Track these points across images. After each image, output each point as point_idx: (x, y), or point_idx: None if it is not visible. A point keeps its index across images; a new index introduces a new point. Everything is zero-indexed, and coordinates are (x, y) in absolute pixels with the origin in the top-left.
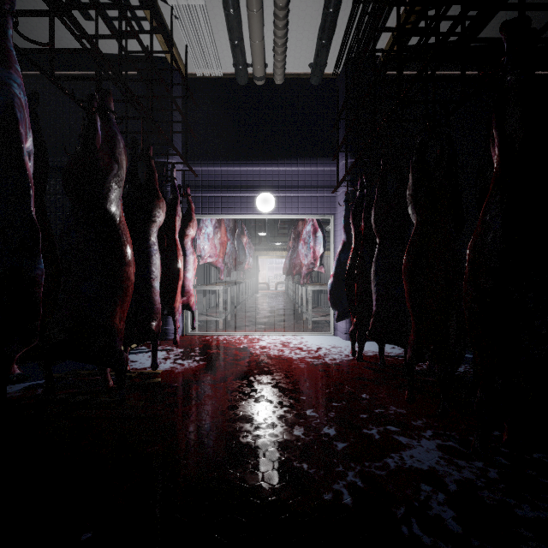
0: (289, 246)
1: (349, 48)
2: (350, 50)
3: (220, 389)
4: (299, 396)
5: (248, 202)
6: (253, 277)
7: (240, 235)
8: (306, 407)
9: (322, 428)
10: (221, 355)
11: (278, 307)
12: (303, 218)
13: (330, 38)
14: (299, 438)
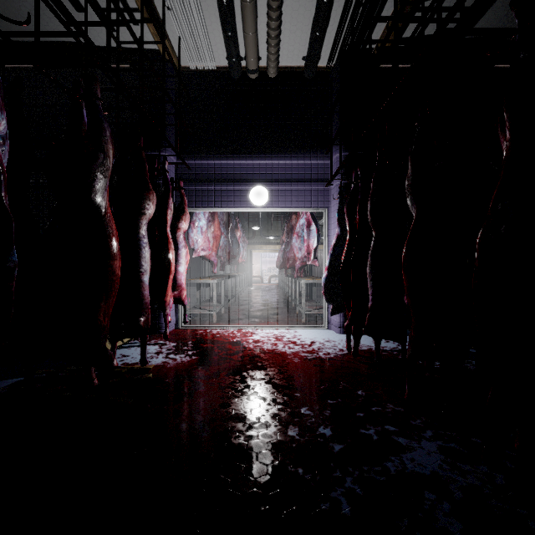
0: (283, 240)
1: (343, 40)
2: (344, 42)
3: (212, 385)
4: (293, 392)
5: (242, 195)
6: (246, 271)
7: (234, 229)
8: (300, 404)
9: (317, 428)
10: (214, 350)
11: (272, 300)
12: (296, 212)
13: (323, 30)
14: (293, 439)
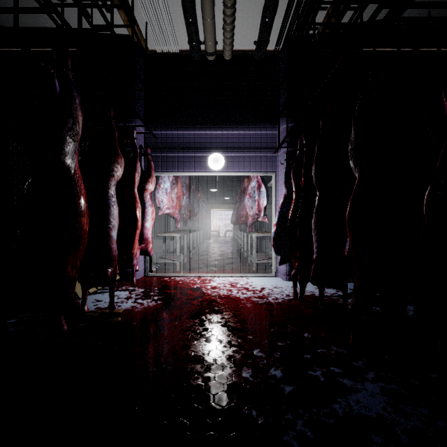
0: (236, 200)
1: (289, 27)
2: (290, 28)
3: (174, 328)
4: (246, 335)
5: (201, 161)
6: (206, 226)
7: (195, 191)
8: (253, 346)
9: (269, 369)
10: (177, 295)
11: (227, 251)
12: (248, 176)
13: (272, 17)
14: (247, 381)
